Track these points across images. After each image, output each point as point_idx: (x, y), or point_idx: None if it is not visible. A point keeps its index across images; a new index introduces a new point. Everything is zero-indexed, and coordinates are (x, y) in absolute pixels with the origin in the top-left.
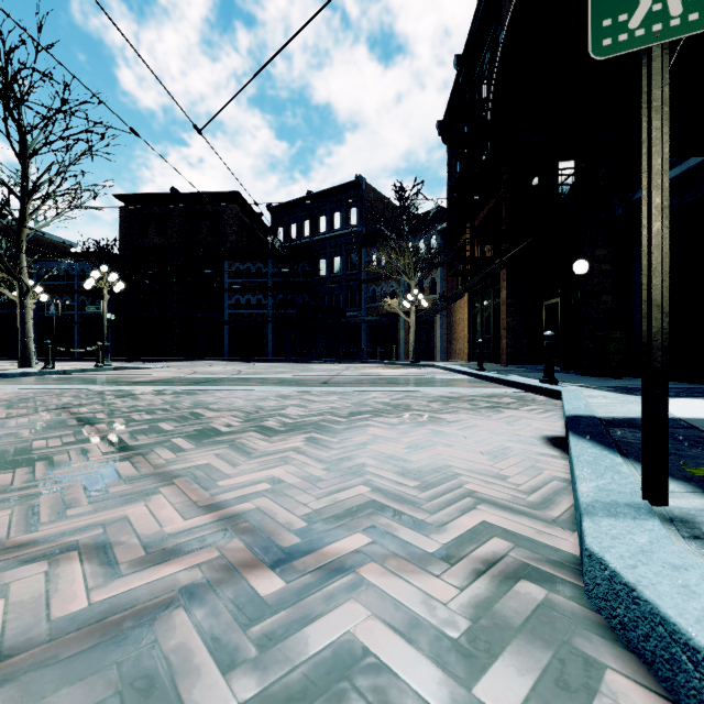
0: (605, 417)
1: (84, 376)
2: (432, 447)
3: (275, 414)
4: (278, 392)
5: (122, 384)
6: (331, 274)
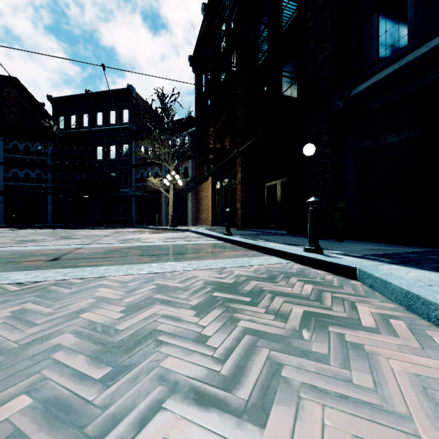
0: None
1: None
2: None
3: None
4: None
5: None
6: (107, 158)
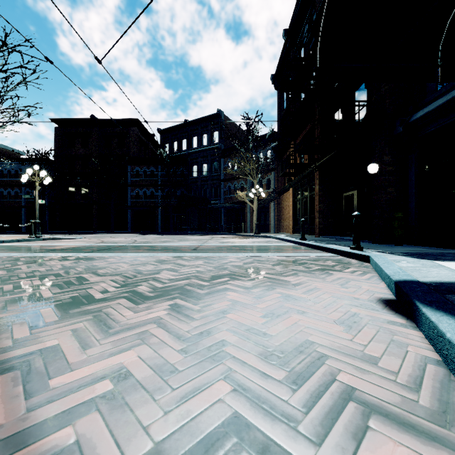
0: (427, 282)
1: (16, 245)
2: (287, 314)
3: (150, 278)
4: (158, 257)
5: (40, 251)
6: (201, 175)
